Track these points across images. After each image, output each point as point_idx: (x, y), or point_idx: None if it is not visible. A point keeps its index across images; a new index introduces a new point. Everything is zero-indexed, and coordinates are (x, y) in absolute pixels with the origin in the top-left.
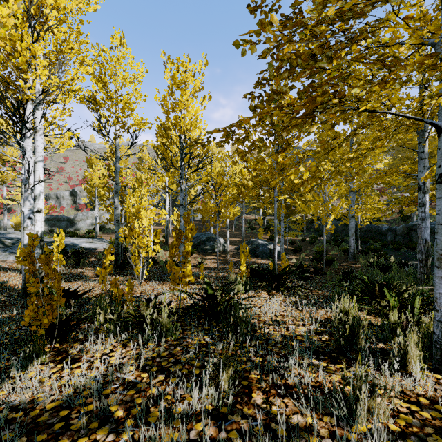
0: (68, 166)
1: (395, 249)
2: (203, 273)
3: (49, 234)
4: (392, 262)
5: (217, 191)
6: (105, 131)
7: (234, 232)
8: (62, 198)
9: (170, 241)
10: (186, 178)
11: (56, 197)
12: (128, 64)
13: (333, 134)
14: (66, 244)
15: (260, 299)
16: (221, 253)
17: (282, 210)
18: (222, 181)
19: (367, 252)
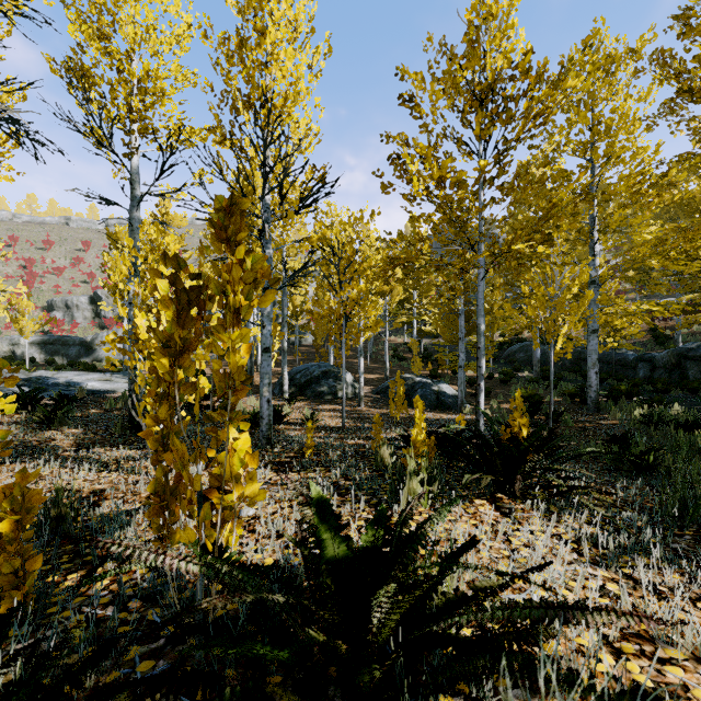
0: (89, 255)
1: (659, 392)
2: (313, 443)
3: (45, 368)
4: (682, 416)
5: (344, 274)
6: (103, 137)
7: (369, 364)
8: (76, 308)
9: (257, 379)
10: (285, 261)
11: (65, 305)
12: (155, 0)
13: (561, 175)
14: (56, 382)
15: (482, 530)
16: (348, 399)
17: (462, 321)
18: (352, 255)
19: (616, 397)
